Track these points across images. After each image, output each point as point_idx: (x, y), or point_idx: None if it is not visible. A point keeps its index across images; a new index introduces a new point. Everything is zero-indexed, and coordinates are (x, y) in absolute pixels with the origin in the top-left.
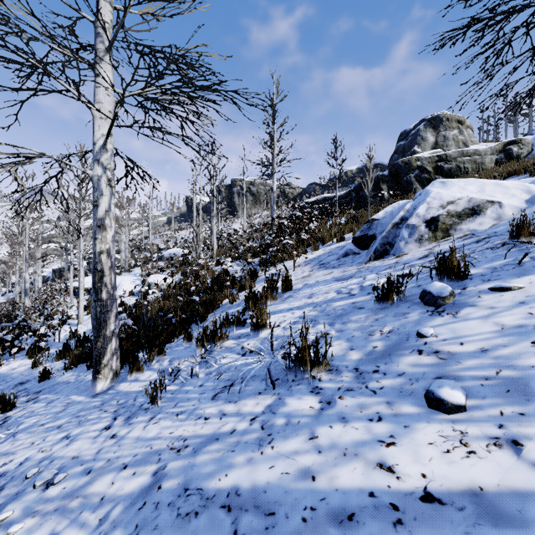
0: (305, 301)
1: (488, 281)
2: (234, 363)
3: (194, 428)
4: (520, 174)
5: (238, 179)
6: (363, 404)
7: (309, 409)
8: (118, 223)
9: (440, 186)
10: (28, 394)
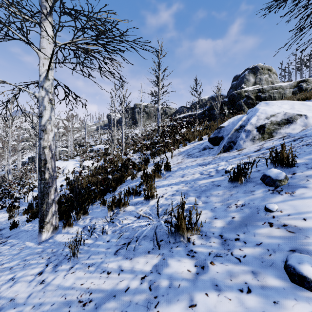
0: (179, 179)
1: (311, 168)
2: (131, 224)
3: (98, 281)
4: (310, 99)
5: (138, 104)
6: (231, 271)
7: (187, 272)
8: (66, 130)
9: (265, 105)
10: (2, 238)
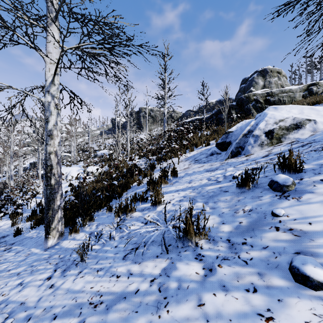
0: (187, 185)
1: (319, 174)
2: (139, 230)
3: (108, 285)
4: (320, 103)
5: (143, 107)
6: (238, 273)
7: (195, 274)
8: (69, 134)
9: (274, 110)
10: (6, 245)
